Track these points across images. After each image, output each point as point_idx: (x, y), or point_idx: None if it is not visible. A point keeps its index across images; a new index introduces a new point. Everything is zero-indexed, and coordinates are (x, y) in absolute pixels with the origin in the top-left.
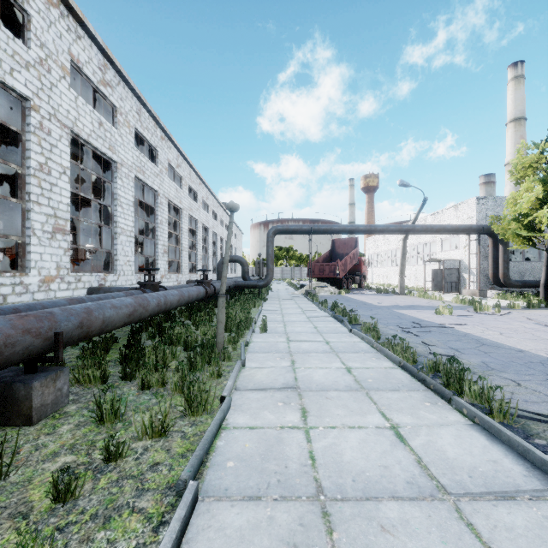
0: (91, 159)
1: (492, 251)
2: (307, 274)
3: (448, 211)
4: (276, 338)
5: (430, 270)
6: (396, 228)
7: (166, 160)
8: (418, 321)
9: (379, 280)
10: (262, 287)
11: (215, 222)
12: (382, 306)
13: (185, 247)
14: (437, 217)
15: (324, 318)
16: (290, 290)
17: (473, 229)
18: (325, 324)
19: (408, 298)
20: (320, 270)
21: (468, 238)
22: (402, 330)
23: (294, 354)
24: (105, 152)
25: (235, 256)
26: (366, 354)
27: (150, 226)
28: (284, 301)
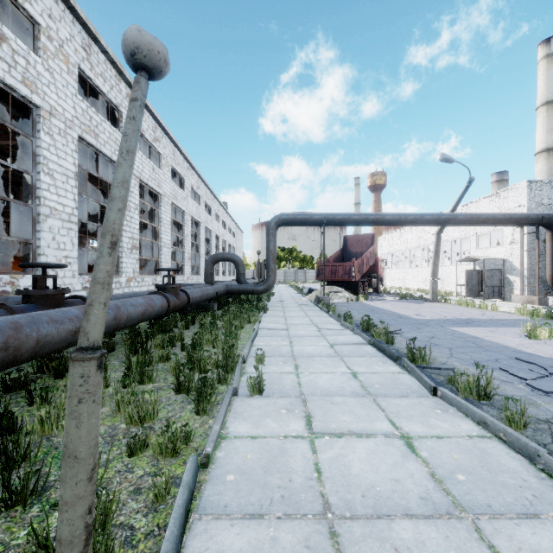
0: None
1: (551, 247)
2: (316, 276)
3: (486, 200)
4: (283, 419)
5: (461, 271)
6: (433, 217)
7: None
8: (521, 355)
9: (394, 283)
10: (261, 292)
11: (209, 216)
12: (427, 320)
13: (166, 243)
14: (471, 209)
15: (360, 348)
16: (296, 295)
17: (530, 219)
18: (369, 365)
19: (448, 307)
20: (332, 271)
21: (521, 231)
22: (526, 384)
23: (343, 537)
24: (14, 86)
25: (228, 253)
26: None
27: None
28: (290, 312)
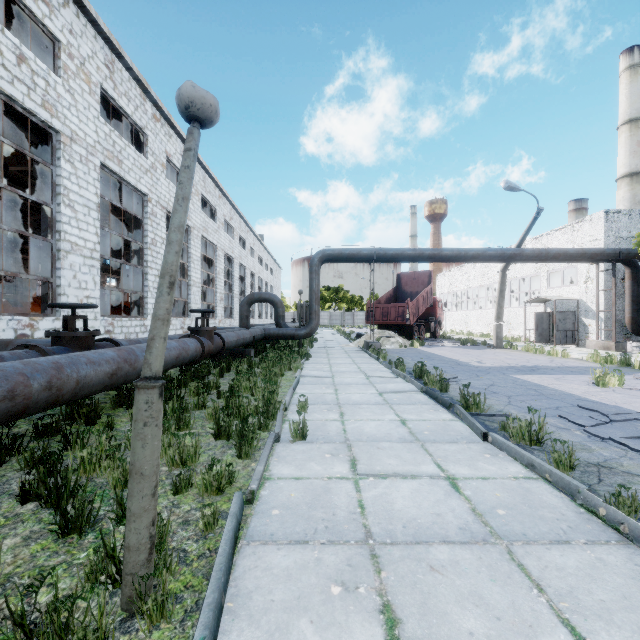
0: (15, 126)
1: (631, 286)
2: (366, 319)
3: (558, 232)
4: (327, 463)
5: (530, 313)
6: (497, 252)
7: (163, 152)
8: (585, 403)
9: (455, 327)
10: (303, 337)
11: (243, 251)
12: (488, 367)
13: (196, 282)
14: (542, 243)
15: (411, 396)
16: (342, 341)
17: (606, 255)
18: (419, 413)
19: (514, 353)
20: (383, 313)
21: (596, 268)
22: (584, 430)
23: (383, 557)
24: (34, 110)
25: (266, 293)
26: (601, 551)
27: (137, 248)
28: (336, 359)
